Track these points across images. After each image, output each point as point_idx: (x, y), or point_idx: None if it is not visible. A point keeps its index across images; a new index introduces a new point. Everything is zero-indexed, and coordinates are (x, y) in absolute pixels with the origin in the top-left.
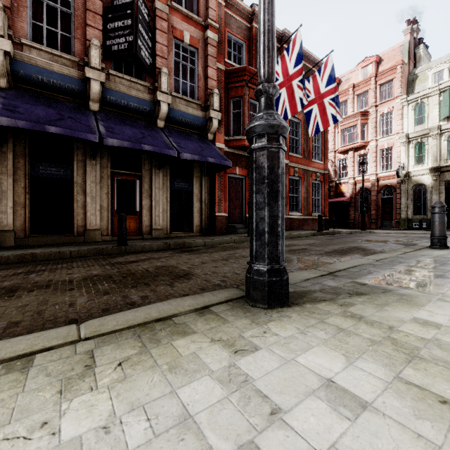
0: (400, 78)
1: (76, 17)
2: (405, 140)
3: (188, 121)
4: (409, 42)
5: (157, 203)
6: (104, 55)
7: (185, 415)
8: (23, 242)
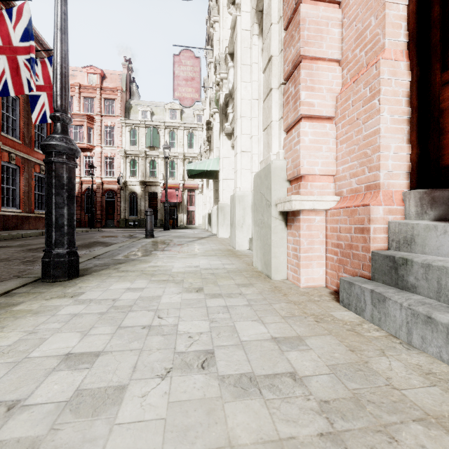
0: (120, 101)
1: None
2: (124, 154)
3: None
4: (127, 76)
5: None
6: None
7: (74, 314)
8: None
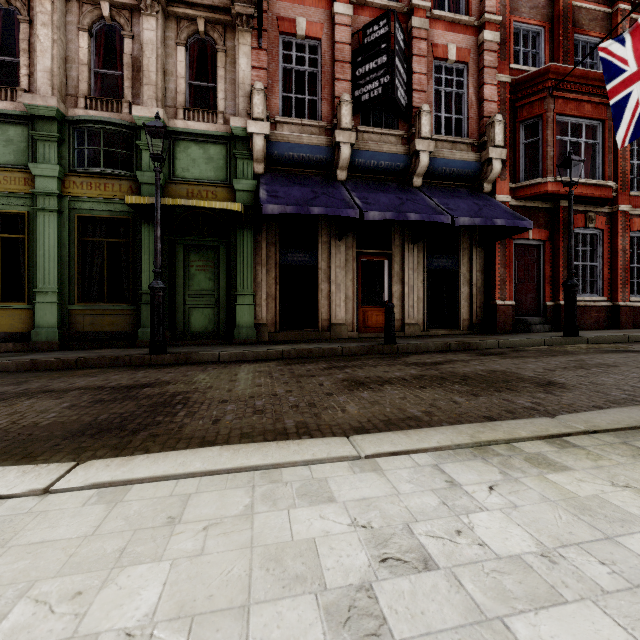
0: None
1: (324, 74)
2: None
3: (454, 171)
4: None
5: (410, 289)
6: (352, 110)
7: None
8: (275, 337)
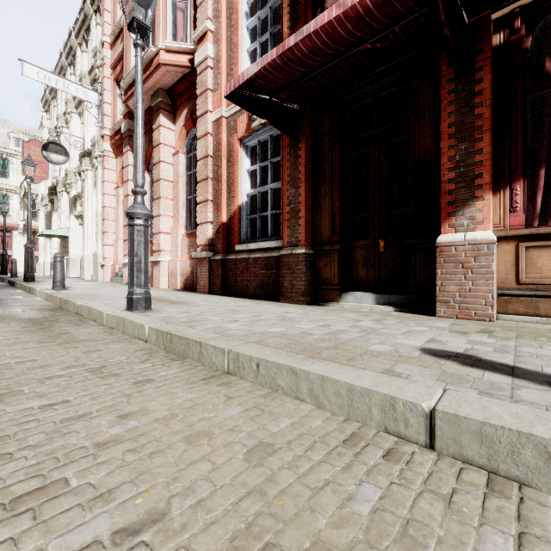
0: None
1: None
2: None
3: None
4: None
5: None
6: None
7: None
8: None
